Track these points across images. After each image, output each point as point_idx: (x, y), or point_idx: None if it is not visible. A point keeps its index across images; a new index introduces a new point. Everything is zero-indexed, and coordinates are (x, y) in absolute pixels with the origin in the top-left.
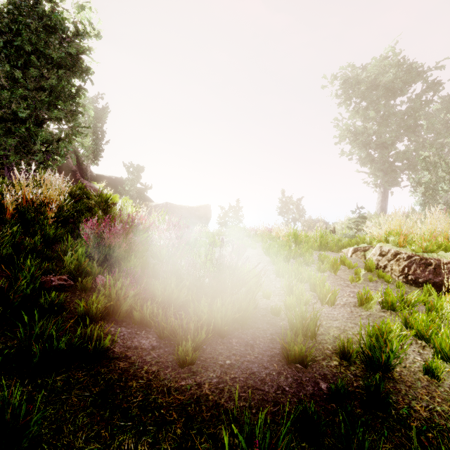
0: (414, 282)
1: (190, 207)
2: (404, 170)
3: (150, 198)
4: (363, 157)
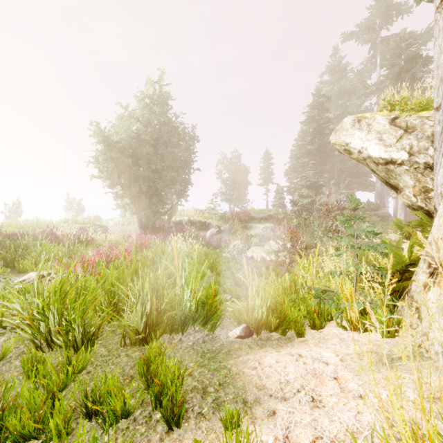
0: None
1: None
2: None
3: None
4: None
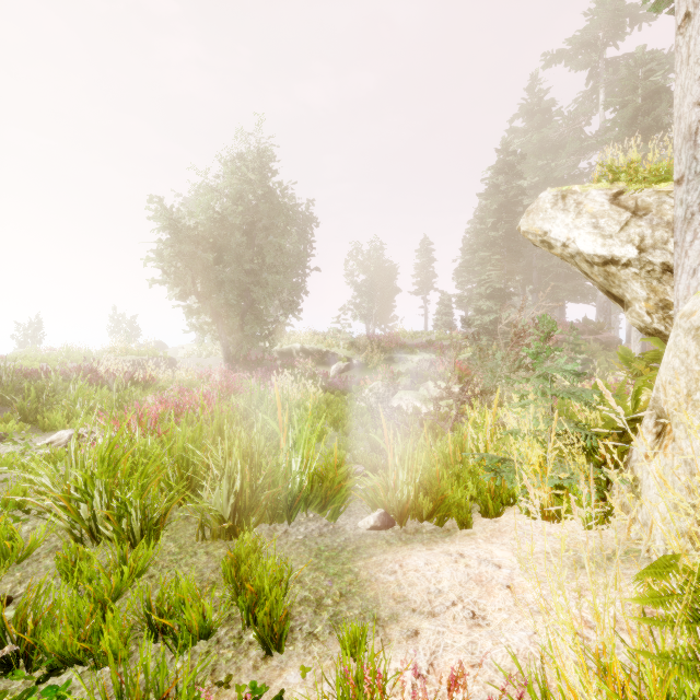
0: None
1: None
2: None
3: None
4: None
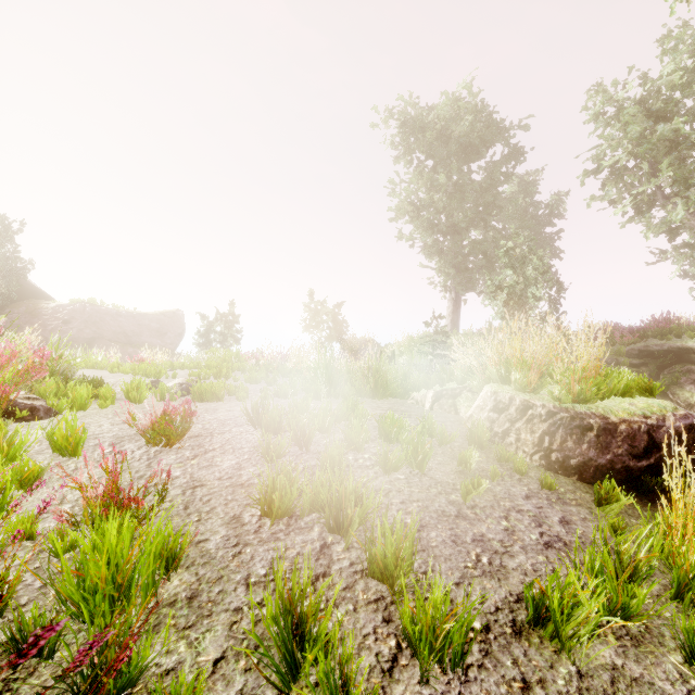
0: (562, 466)
1: (141, 313)
2: (481, 268)
3: (44, 292)
4: (429, 245)
